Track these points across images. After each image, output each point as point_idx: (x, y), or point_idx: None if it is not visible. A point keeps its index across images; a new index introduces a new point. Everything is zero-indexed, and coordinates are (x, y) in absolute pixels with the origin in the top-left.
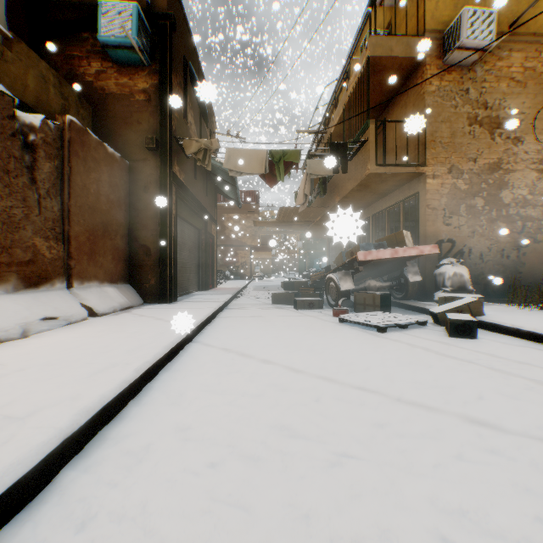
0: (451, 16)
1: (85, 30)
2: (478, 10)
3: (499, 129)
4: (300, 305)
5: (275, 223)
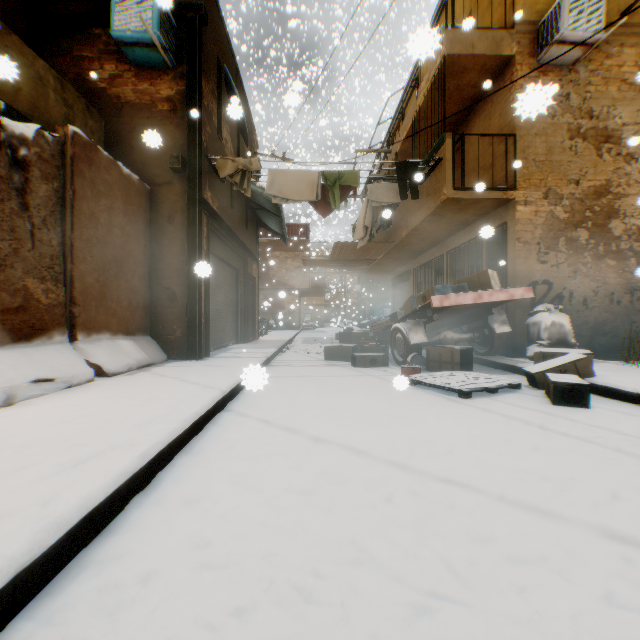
0: (547, 4)
1: (96, 26)
2: None
3: (607, 143)
4: (360, 362)
5: (328, 262)
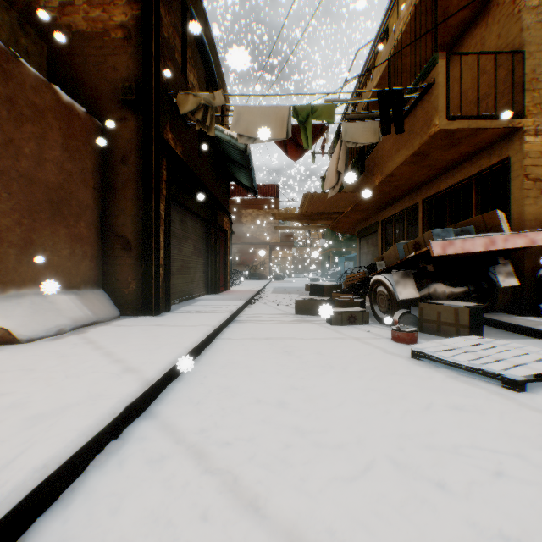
0: None
1: None
2: None
3: None
4: (336, 320)
5: (297, 216)
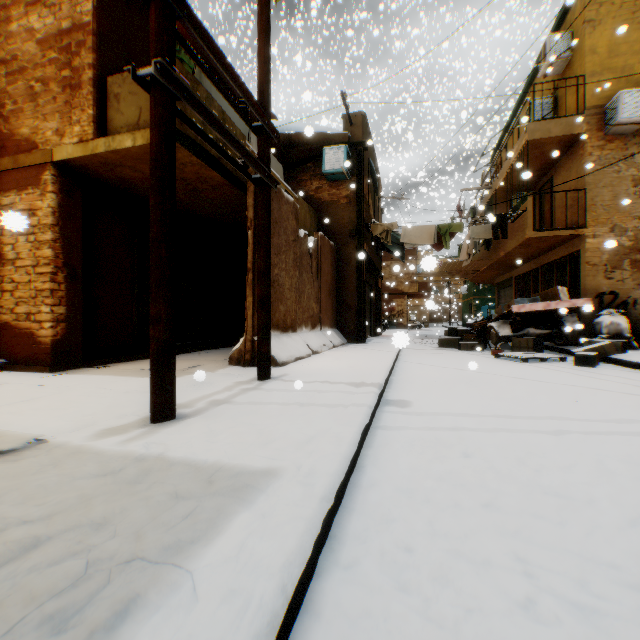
0: (613, 89)
1: (309, 162)
2: (635, 90)
3: None
4: (464, 347)
5: (437, 273)
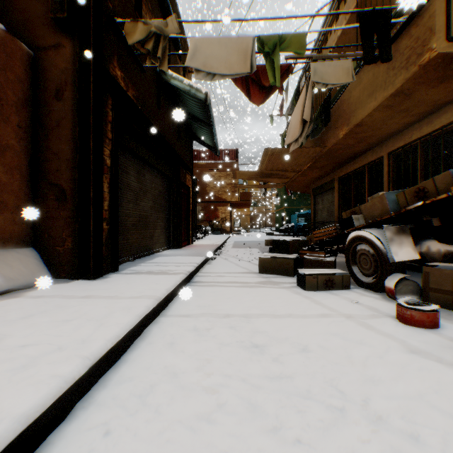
0: None
1: None
2: None
3: None
4: (311, 284)
5: (256, 174)
